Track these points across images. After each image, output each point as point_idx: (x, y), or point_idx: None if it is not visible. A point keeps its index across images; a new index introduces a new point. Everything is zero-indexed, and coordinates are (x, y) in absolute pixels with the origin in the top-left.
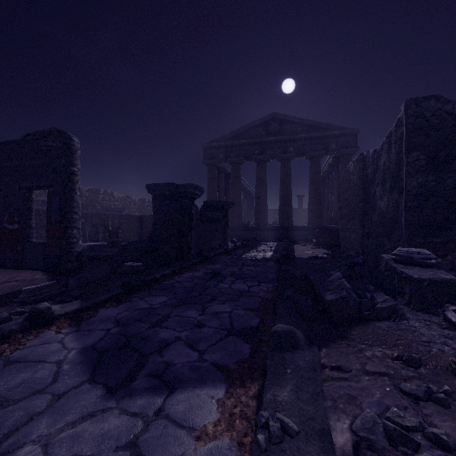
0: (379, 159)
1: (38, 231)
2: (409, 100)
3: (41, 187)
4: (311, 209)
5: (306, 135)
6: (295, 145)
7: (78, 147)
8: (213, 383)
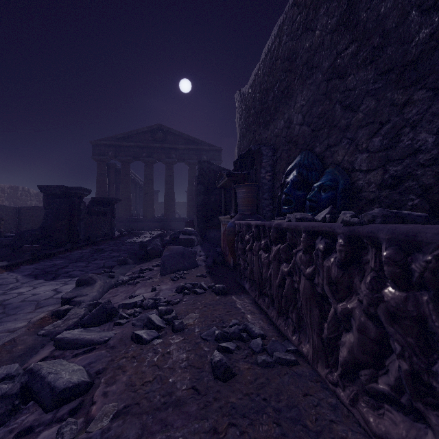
0: None
1: None
2: (198, 161)
3: None
4: (189, 204)
5: (185, 147)
6: (177, 153)
7: None
8: None
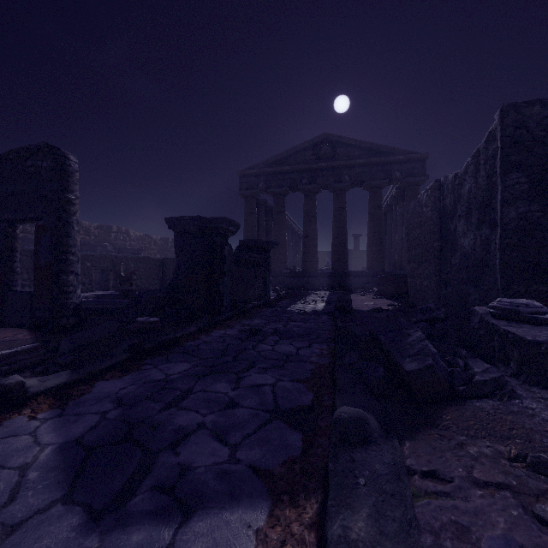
0: (462, 185)
1: (30, 278)
2: (506, 106)
3: (27, 220)
4: (371, 250)
5: (365, 161)
6: (351, 173)
7: (75, 169)
8: (250, 500)
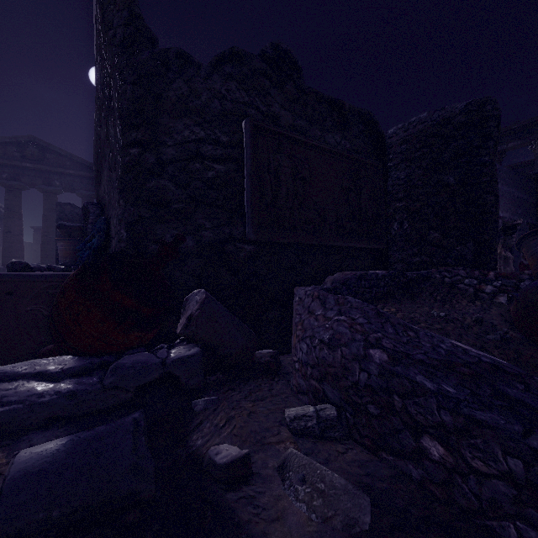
0: None
1: None
2: (57, 203)
3: None
4: None
5: (75, 173)
6: (62, 180)
7: None
8: None
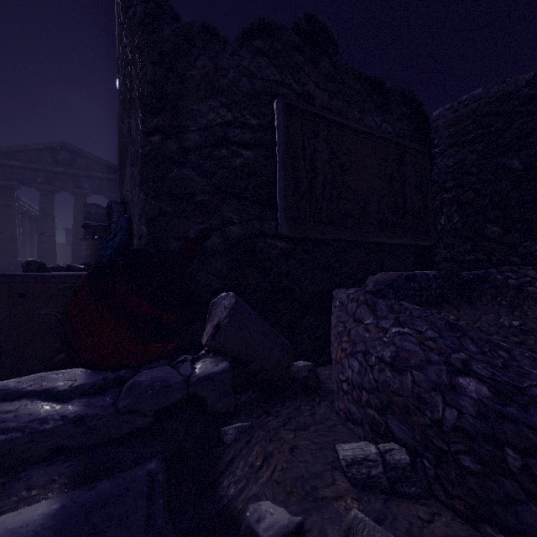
0: None
1: None
2: (84, 204)
3: None
4: None
5: (103, 176)
6: (91, 183)
7: None
8: None
